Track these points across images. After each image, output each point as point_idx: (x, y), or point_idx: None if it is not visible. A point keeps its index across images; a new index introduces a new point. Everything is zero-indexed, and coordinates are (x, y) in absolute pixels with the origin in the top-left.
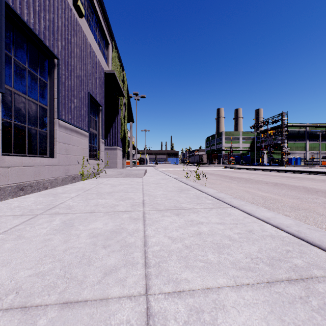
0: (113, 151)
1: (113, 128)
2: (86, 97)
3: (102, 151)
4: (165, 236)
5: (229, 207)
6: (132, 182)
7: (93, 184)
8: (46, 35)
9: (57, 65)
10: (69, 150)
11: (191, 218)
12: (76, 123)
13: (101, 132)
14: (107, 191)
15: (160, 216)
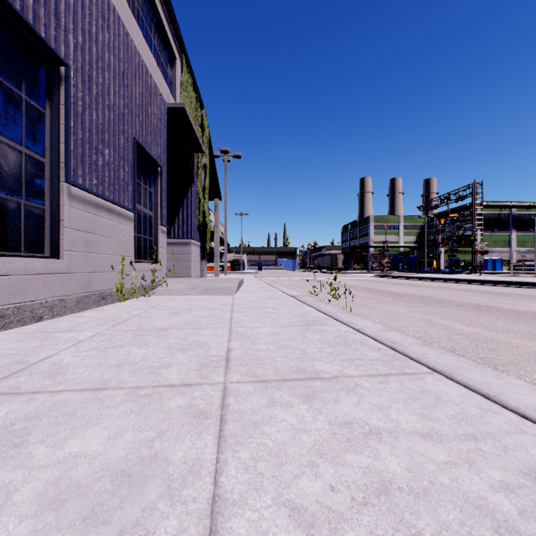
0: (185, 248)
1: (184, 208)
2: (130, 147)
3: (161, 246)
4: (280, 503)
5: (425, 371)
6: (213, 305)
7: (139, 309)
8: (40, 15)
9: (66, 78)
10: (92, 243)
11: (346, 414)
12: (107, 193)
13: (159, 213)
14: (158, 325)
15: (265, 405)
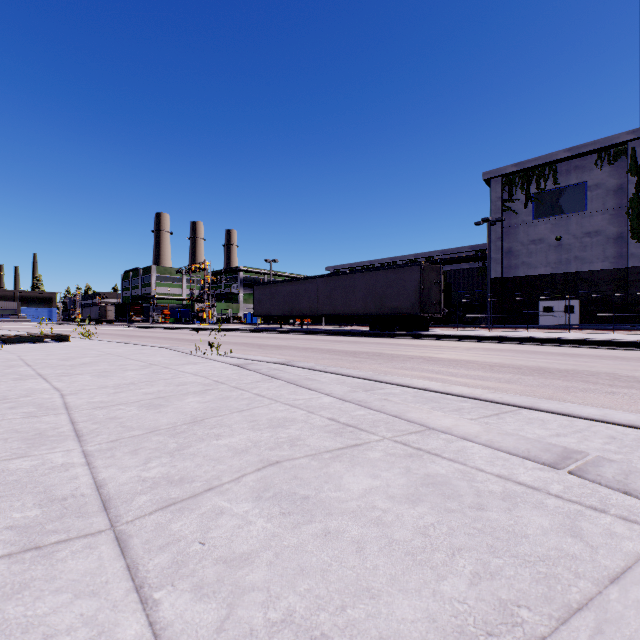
0: None
1: None
2: None
3: None
4: None
5: None
6: None
7: None
8: None
9: None
10: None
11: None
12: None
13: None
14: None
15: None
